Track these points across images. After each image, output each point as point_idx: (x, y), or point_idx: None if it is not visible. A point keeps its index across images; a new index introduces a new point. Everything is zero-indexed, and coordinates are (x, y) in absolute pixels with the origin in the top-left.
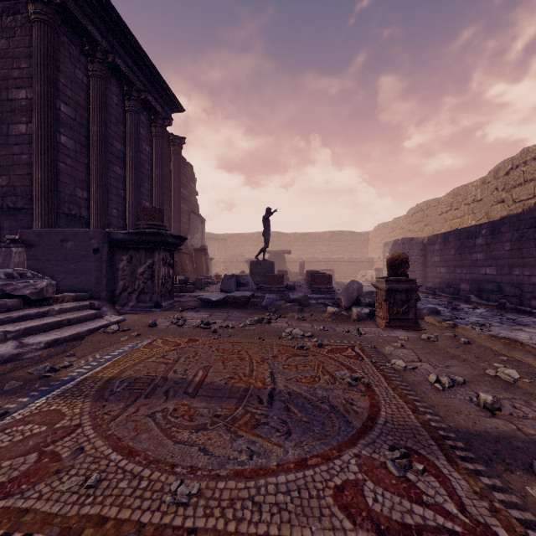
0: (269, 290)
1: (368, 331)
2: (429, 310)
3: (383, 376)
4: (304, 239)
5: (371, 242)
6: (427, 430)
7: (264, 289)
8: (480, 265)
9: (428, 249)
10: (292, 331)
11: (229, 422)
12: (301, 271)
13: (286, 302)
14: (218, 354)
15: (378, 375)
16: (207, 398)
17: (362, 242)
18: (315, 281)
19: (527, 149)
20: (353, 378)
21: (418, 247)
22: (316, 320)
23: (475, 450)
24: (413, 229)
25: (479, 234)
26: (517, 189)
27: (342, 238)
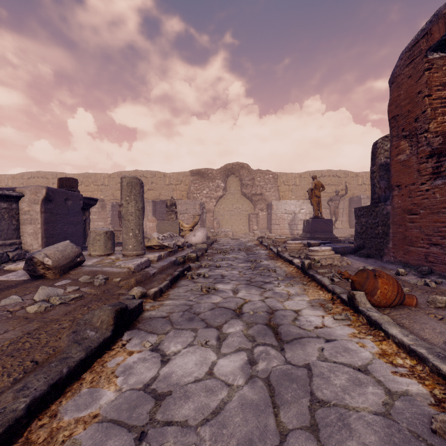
0: None
1: None
2: None
3: None
4: None
5: None
6: None
7: None
8: None
9: None
10: None
11: None
12: None
13: None
14: None
15: None
16: None
17: None
18: None
19: (39, 172)
20: None
21: None
22: None
23: None
24: None
25: None
26: None
27: None
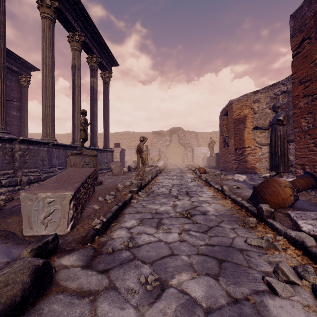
0: None
1: None
2: None
3: None
4: None
5: None
6: None
7: None
8: None
9: None
10: None
11: None
12: None
13: None
14: None
15: None
16: None
17: None
18: None
19: None
20: None
21: None
22: None
23: None
24: None
25: None
26: None
27: None
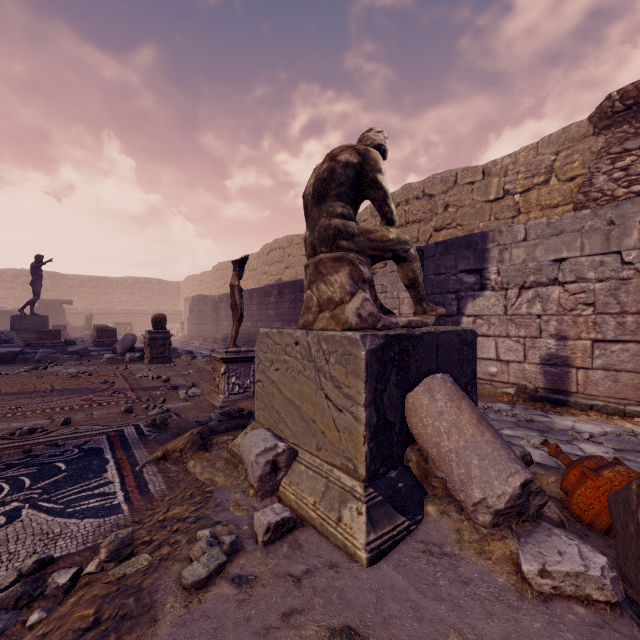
0: (42, 346)
1: (134, 366)
2: (186, 351)
3: (126, 380)
4: (95, 285)
5: (182, 293)
6: (131, 388)
7: (35, 345)
8: (245, 320)
9: (219, 306)
10: (69, 371)
11: (28, 397)
12: (89, 326)
13: (64, 355)
14: (3, 385)
15: (123, 380)
16: (8, 395)
17: (172, 292)
18: (99, 336)
19: (276, 240)
20: (105, 381)
21: (212, 304)
22: (94, 364)
23: (146, 389)
24: (216, 285)
25: (244, 298)
26: (272, 267)
27: (148, 286)
